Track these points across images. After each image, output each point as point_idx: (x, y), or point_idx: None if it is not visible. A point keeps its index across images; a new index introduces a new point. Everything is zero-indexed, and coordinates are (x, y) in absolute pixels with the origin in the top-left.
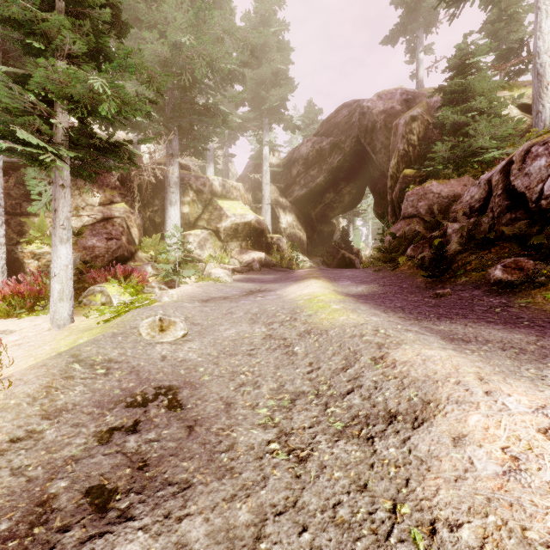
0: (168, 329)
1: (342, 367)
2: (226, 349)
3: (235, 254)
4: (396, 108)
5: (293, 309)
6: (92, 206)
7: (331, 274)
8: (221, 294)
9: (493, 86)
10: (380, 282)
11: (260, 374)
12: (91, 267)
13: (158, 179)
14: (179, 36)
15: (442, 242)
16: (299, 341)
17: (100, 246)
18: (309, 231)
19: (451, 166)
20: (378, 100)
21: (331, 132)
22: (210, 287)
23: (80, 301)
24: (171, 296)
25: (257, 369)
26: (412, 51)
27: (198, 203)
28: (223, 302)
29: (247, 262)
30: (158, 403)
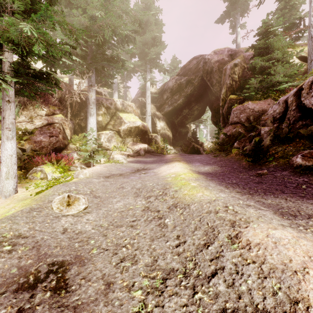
0: (73, 204)
1: (204, 243)
2: (114, 220)
3: (129, 145)
4: (225, 59)
5: (164, 185)
6: (41, 116)
7: (187, 158)
8: (118, 171)
9: (285, 44)
10: (218, 164)
11: (138, 246)
12: (39, 154)
13: (83, 100)
14: (94, 11)
15: (260, 139)
16: (169, 213)
17: (45, 140)
18: (174, 131)
19: (260, 92)
20: (214, 54)
21: (186, 74)
22: (112, 167)
23: (26, 177)
24: (85, 174)
25: (136, 242)
26: (234, 27)
27: (107, 114)
28: (119, 177)
29: (137, 150)
30: (47, 283)
